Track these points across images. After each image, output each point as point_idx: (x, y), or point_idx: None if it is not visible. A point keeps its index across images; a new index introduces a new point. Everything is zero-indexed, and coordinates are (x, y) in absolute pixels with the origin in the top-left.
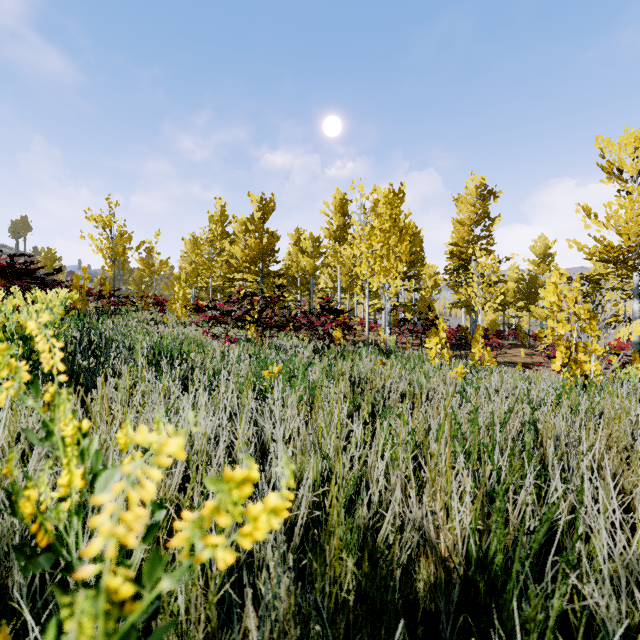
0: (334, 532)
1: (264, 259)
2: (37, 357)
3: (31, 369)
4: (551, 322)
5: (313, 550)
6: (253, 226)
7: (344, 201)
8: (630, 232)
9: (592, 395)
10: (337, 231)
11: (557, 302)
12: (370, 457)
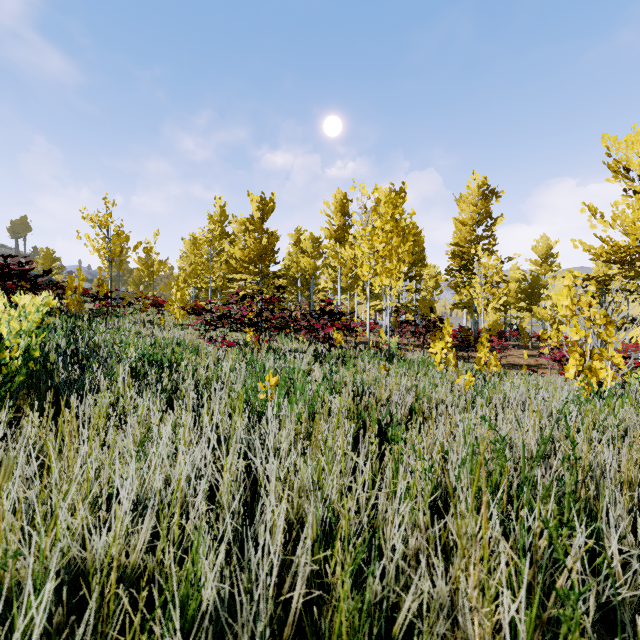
0: (338, 607)
1: (264, 259)
2: (13, 368)
3: (2, 384)
4: (564, 327)
5: (312, 629)
6: (252, 226)
7: (345, 201)
8: (637, 232)
9: (612, 407)
10: (337, 231)
11: (571, 306)
12: (382, 507)
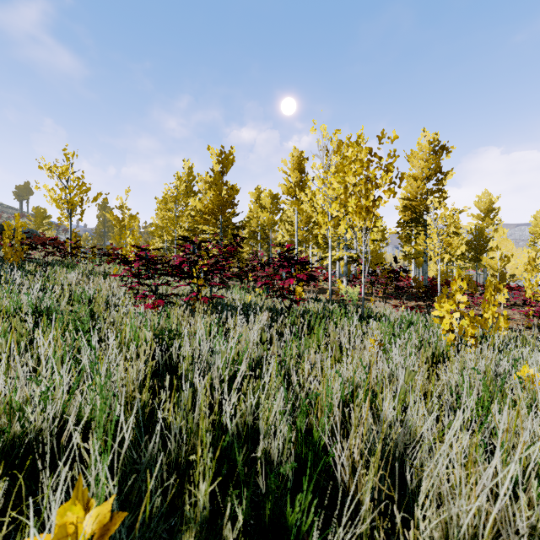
0: None
1: (223, 211)
2: None
3: None
4: None
5: None
6: (212, 179)
7: (301, 159)
8: None
9: None
10: (294, 187)
11: None
12: None
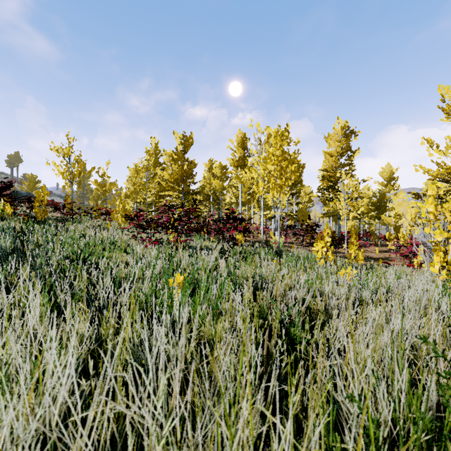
0: None
1: (185, 181)
2: None
3: None
4: (427, 229)
5: None
6: (177, 156)
7: (244, 139)
8: None
9: None
10: (239, 161)
11: (435, 212)
12: None
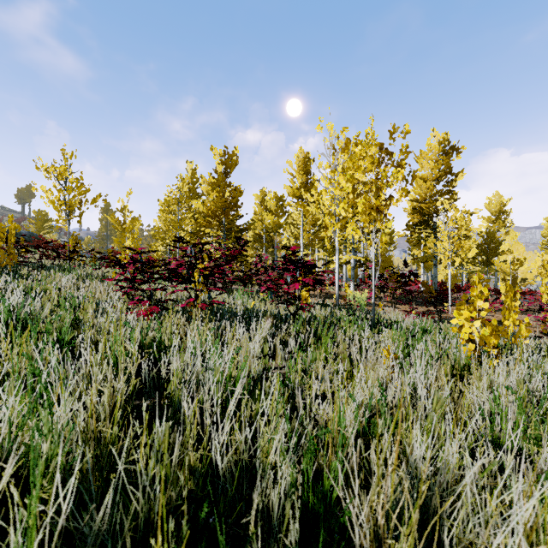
0: None
1: (227, 213)
2: None
3: None
4: None
5: None
6: (215, 180)
7: (307, 160)
8: None
9: None
10: (300, 189)
11: None
12: None
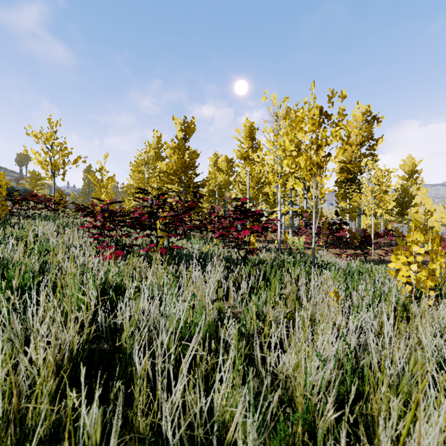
0: None
1: (186, 172)
2: None
3: None
4: None
5: None
6: (176, 144)
7: (252, 128)
8: None
9: None
10: (247, 152)
11: None
12: None
